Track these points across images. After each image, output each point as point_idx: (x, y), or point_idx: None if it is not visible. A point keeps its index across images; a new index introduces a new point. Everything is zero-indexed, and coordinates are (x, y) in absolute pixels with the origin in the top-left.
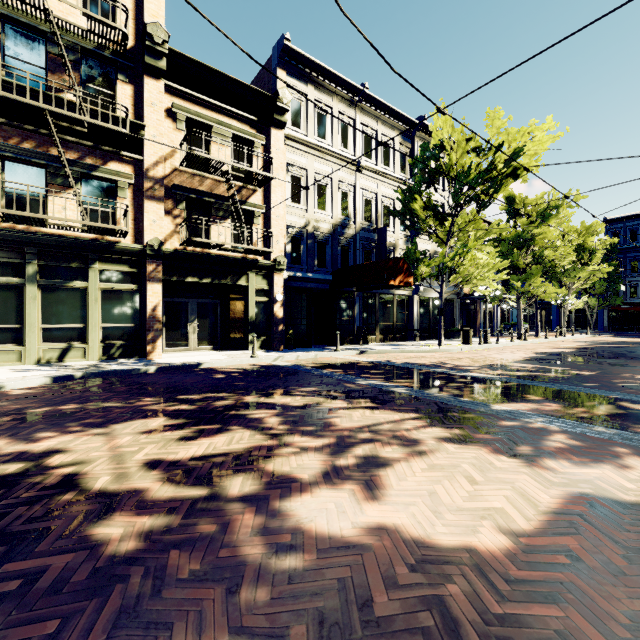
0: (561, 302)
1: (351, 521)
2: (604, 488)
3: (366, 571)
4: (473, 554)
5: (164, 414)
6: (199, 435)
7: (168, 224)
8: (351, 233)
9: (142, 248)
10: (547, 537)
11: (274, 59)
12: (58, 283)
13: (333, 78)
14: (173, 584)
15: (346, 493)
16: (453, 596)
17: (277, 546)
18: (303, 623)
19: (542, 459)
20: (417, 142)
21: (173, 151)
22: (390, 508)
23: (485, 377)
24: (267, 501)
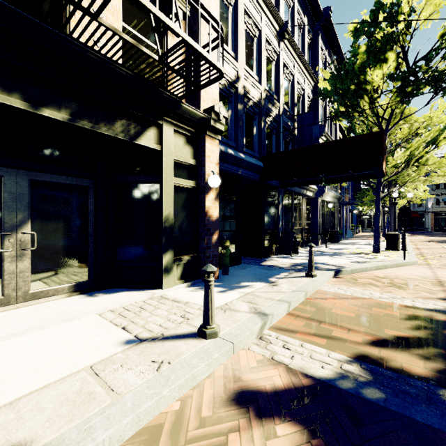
0: None
1: None
2: None
3: None
4: None
5: None
6: None
7: None
8: (275, 113)
9: None
10: None
11: None
12: None
13: None
14: None
15: None
16: None
17: None
18: None
19: None
20: (319, 37)
21: None
22: None
23: None
24: None
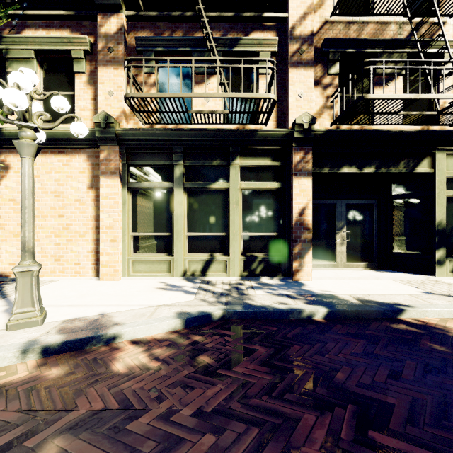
0: None
1: None
2: None
3: None
4: None
5: None
6: None
7: (316, 98)
8: None
9: (288, 131)
10: None
11: None
12: (201, 185)
13: None
14: None
15: None
16: None
17: None
18: None
19: None
20: None
21: None
22: None
23: None
24: None
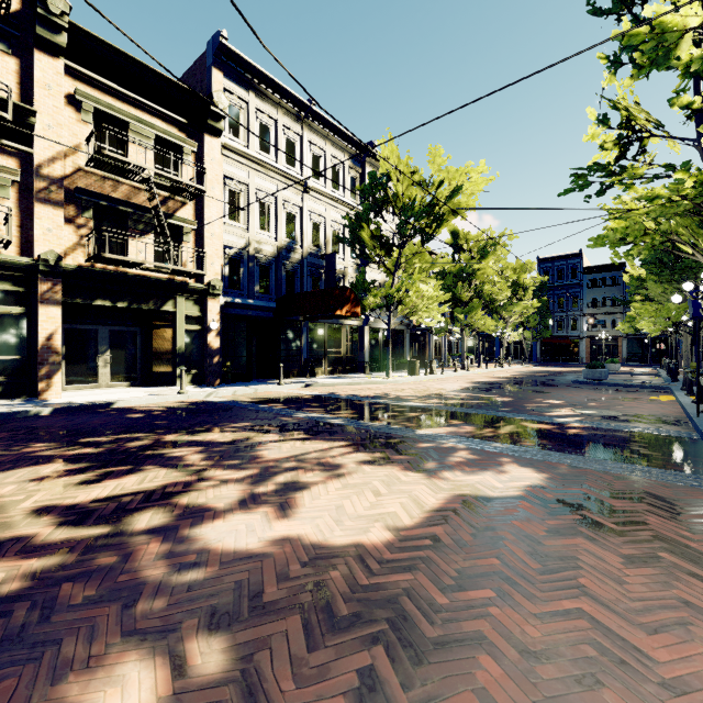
0: (500, 334)
1: (259, 537)
2: (480, 489)
3: (263, 572)
4: (359, 548)
5: (61, 459)
6: (105, 477)
7: (69, 235)
8: (298, 258)
9: (32, 262)
10: (422, 528)
11: (208, 56)
12: None
13: (277, 88)
14: (64, 610)
15: (259, 515)
16: (333, 579)
17: (181, 565)
18: (196, 618)
19: (442, 472)
20: (367, 168)
21: (76, 147)
22: (298, 522)
23: (420, 406)
24: (176, 530)
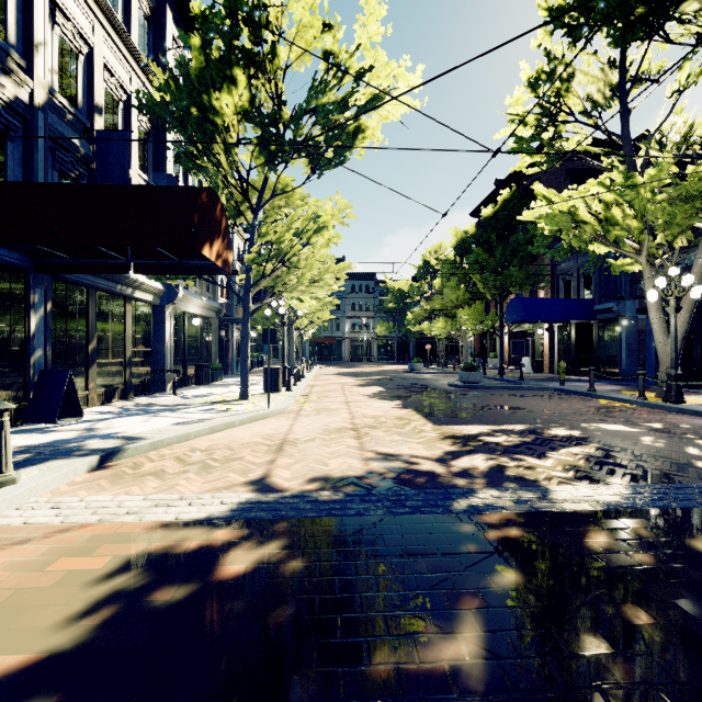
0: (303, 332)
1: None
2: None
3: None
4: None
5: None
6: None
7: None
8: (17, 96)
9: None
10: None
11: None
12: None
13: None
14: None
15: None
16: None
17: None
18: None
19: None
20: (170, 16)
21: None
22: None
23: (640, 501)
24: None
